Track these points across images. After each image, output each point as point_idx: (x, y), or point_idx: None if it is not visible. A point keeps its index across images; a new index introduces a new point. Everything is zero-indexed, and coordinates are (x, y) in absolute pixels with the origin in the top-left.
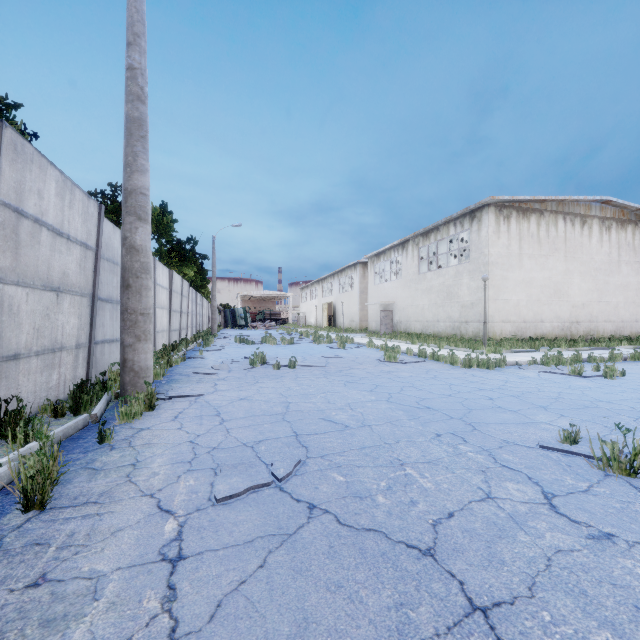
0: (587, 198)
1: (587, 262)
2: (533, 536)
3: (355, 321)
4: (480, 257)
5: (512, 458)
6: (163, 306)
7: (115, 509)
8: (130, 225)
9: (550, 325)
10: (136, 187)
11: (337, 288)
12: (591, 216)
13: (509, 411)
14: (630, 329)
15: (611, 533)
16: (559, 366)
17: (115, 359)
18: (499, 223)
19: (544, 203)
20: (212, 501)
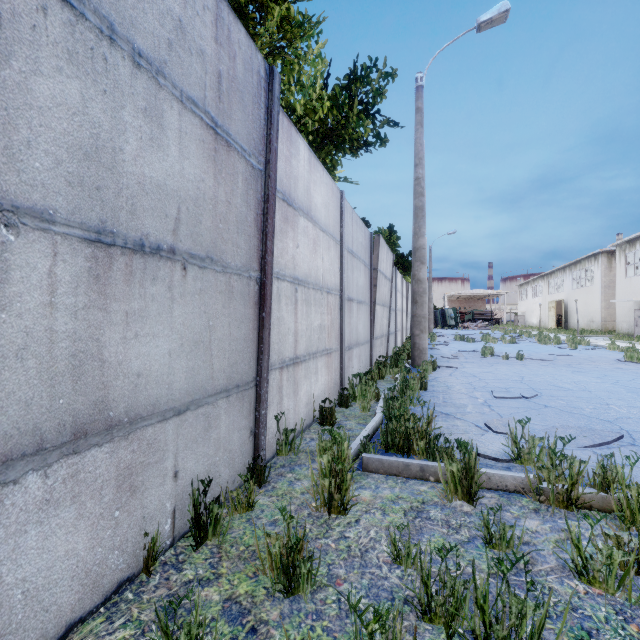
0: None
1: None
2: None
3: (595, 321)
4: None
5: None
6: (404, 310)
7: (453, 394)
8: (417, 267)
9: None
10: (420, 245)
11: (569, 283)
12: None
13: None
14: None
15: None
16: None
17: (391, 345)
18: None
19: None
20: (494, 398)
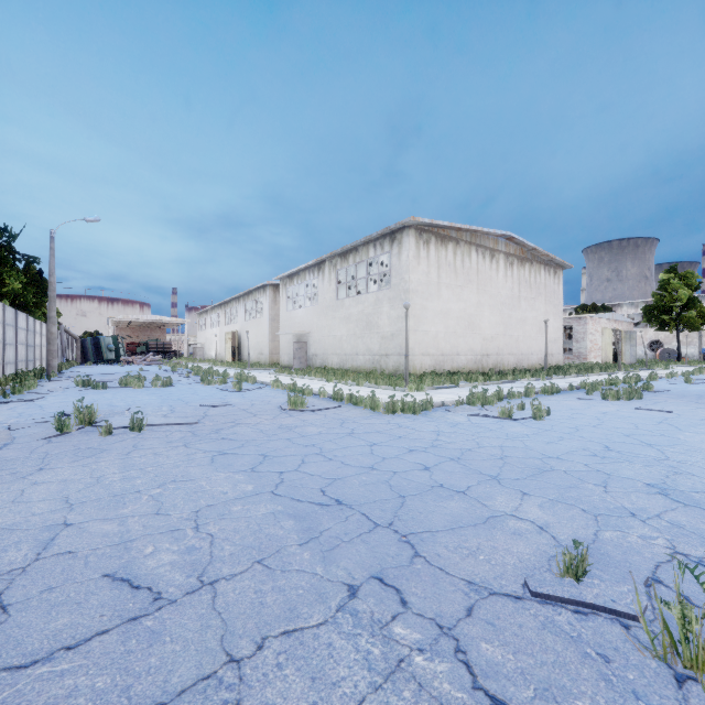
0: (496, 232)
1: (495, 296)
2: None
3: (264, 354)
4: (401, 283)
5: (502, 656)
6: None
7: None
8: None
9: (465, 358)
10: None
11: (243, 314)
12: (498, 251)
13: (456, 494)
14: (527, 361)
15: None
16: (486, 406)
17: None
18: (419, 248)
19: (460, 232)
20: None
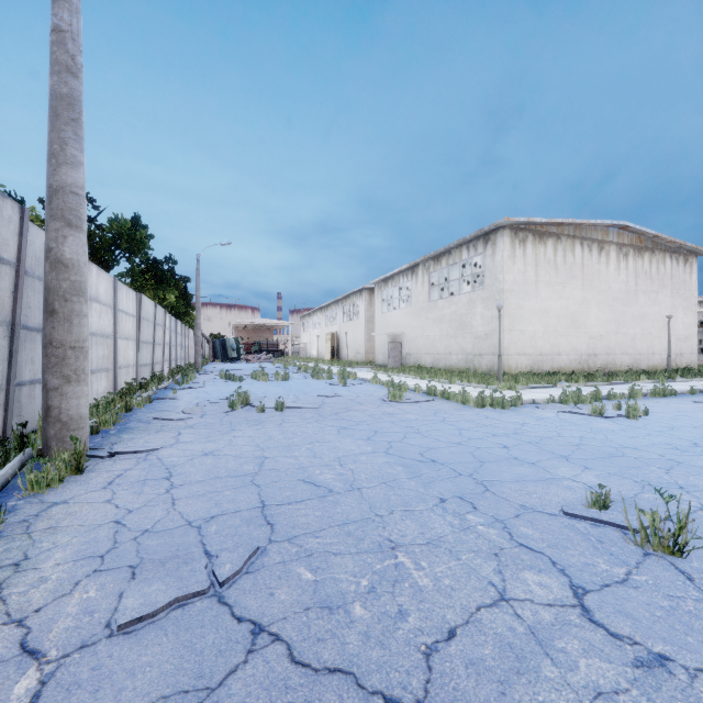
0: (605, 223)
1: (604, 291)
2: (563, 668)
3: (361, 353)
4: (495, 284)
5: (531, 532)
6: (128, 336)
7: None
8: (56, 233)
9: (567, 358)
10: (64, 184)
11: (341, 316)
12: (608, 242)
13: (526, 463)
14: (647, 362)
15: (664, 655)
16: (579, 405)
17: None
18: (514, 247)
19: (561, 227)
20: (110, 628)
